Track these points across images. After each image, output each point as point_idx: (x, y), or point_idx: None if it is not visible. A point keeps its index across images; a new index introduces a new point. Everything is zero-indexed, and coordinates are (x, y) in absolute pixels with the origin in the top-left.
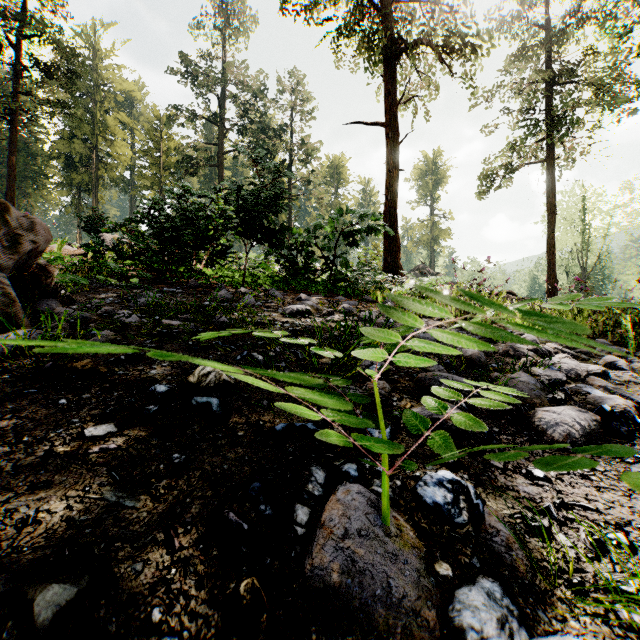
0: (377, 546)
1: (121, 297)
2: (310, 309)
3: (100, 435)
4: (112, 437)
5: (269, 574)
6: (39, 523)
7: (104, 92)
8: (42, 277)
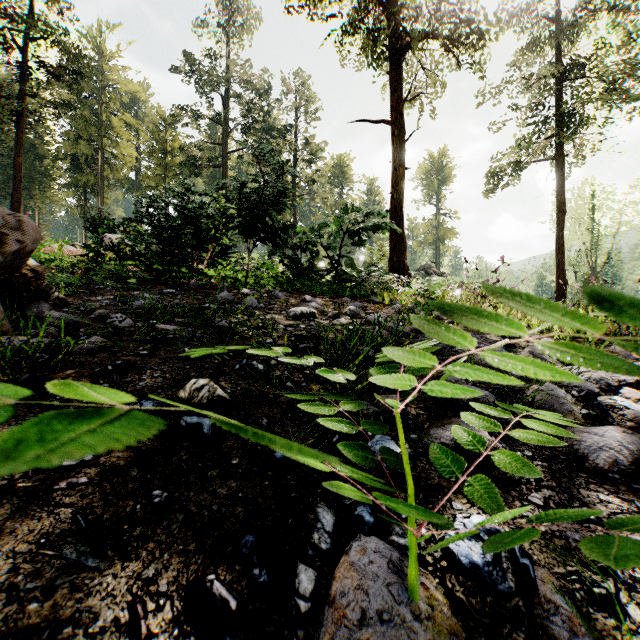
0: (405, 637)
1: (118, 299)
2: (315, 311)
3: (71, 465)
4: (84, 467)
5: None
6: None
7: (109, 93)
8: (32, 279)
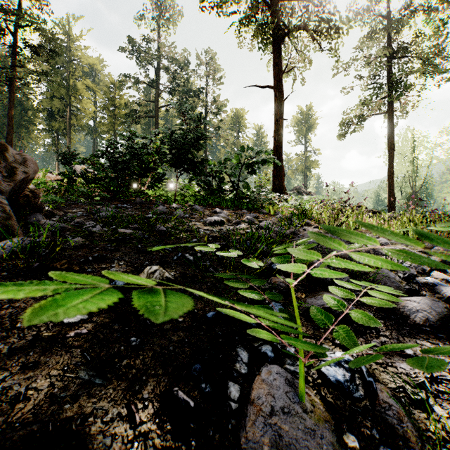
0: (298, 422)
1: (88, 211)
2: (224, 220)
3: (75, 322)
4: (84, 323)
5: (212, 445)
6: (28, 399)
7: (75, 65)
8: (31, 198)
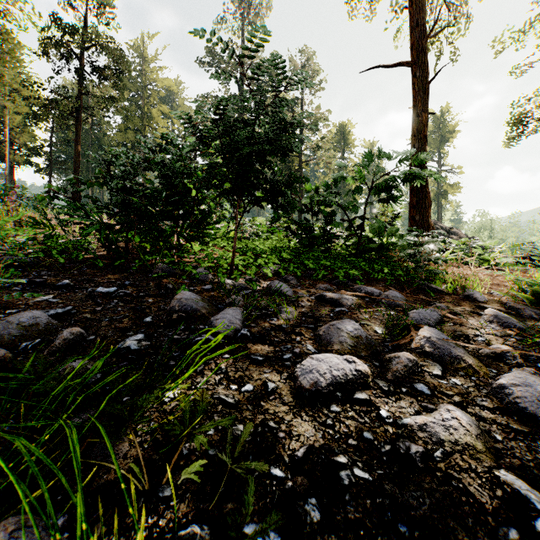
0: None
1: None
2: (364, 370)
3: None
4: None
5: None
6: None
7: (150, 90)
8: None
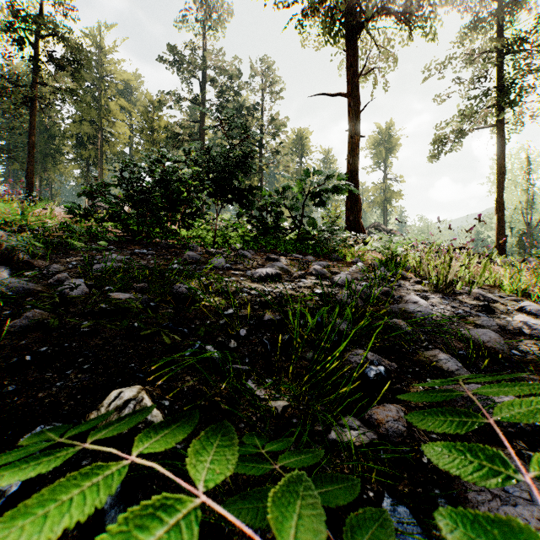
0: None
1: (86, 261)
2: (280, 272)
3: None
4: None
5: None
6: None
7: (107, 82)
8: None
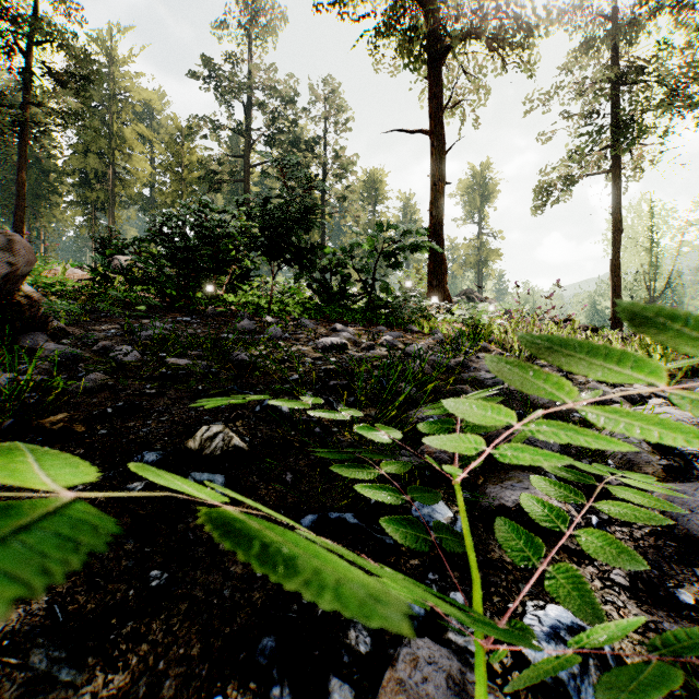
0: None
1: (125, 329)
2: (346, 342)
3: None
4: None
5: None
6: None
7: (121, 102)
8: (26, 306)
